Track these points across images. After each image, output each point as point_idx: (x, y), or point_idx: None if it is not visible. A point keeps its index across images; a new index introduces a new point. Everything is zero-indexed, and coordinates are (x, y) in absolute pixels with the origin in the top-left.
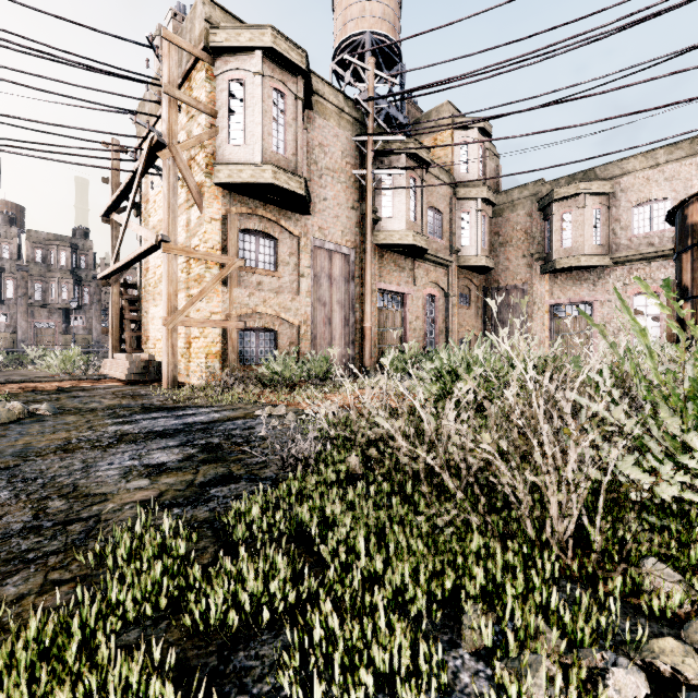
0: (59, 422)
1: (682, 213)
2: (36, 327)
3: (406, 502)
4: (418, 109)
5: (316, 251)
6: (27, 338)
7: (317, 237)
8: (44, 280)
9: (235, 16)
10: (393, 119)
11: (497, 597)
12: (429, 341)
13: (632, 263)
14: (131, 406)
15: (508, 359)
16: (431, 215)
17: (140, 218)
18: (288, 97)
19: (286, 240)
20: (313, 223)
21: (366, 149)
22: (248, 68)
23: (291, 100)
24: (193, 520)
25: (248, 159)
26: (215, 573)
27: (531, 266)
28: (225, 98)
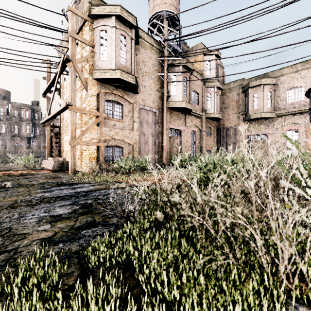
0: (14, 191)
1: None
2: (15, 145)
3: (187, 239)
4: (187, 46)
5: (141, 110)
6: (11, 150)
7: (141, 104)
8: (18, 124)
9: (103, 1)
10: (176, 50)
11: None
12: (192, 152)
13: (285, 116)
14: (52, 183)
15: (232, 160)
16: (193, 94)
17: (60, 95)
18: (127, 38)
19: (127, 105)
20: (139, 97)
21: (164, 64)
22: (109, 24)
23: (129, 40)
24: (69, 252)
25: (109, 67)
26: (73, 296)
27: (239, 118)
28: (98, 39)
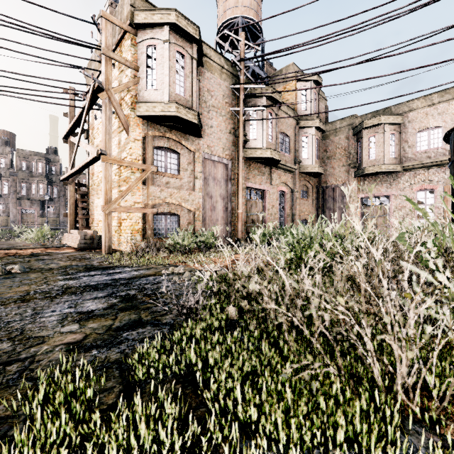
0: (25, 278)
1: None
2: (22, 213)
3: (271, 344)
4: (273, 68)
5: (206, 161)
6: (17, 220)
7: (206, 152)
8: (27, 182)
9: (151, 3)
10: (256, 74)
11: (355, 441)
12: (280, 222)
13: (415, 170)
14: (78, 266)
15: (338, 234)
16: (282, 138)
17: (88, 140)
18: (186, 57)
19: (185, 154)
20: (203, 142)
21: (239, 94)
22: (159, 37)
23: (189, 60)
24: (106, 361)
25: (159, 99)
26: (114, 417)
27: (348, 172)
28: (144, 58)
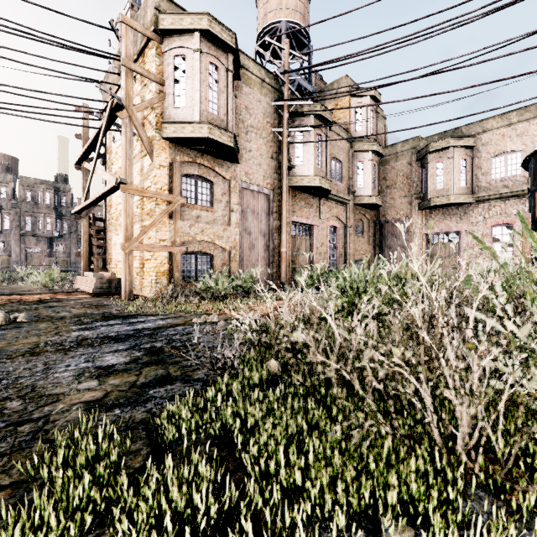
0: (33, 328)
1: (535, 160)
2: (27, 252)
3: (319, 403)
4: (323, 81)
5: (243, 191)
6: (20, 260)
7: (244, 180)
8: (33, 215)
9: (179, 6)
10: (303, 89)
11: (411, 506)
12: (331, 263)
13: (490, 201)
14: (94, 314)
15: (398, 277)
16: (333, 164)
17: (105, 166)
18: (221, 69)
19: (219, 183)
20: (241, 169)
21: (283, 112)
22: (189, 46)
23: (223, 72)
24: (131, 421)
25: (189, 118)
26: (143, 481)
27: (411, 204)
28: (171, 70)
